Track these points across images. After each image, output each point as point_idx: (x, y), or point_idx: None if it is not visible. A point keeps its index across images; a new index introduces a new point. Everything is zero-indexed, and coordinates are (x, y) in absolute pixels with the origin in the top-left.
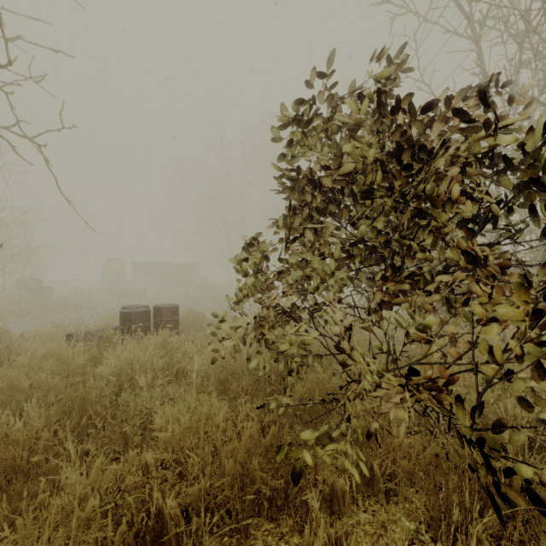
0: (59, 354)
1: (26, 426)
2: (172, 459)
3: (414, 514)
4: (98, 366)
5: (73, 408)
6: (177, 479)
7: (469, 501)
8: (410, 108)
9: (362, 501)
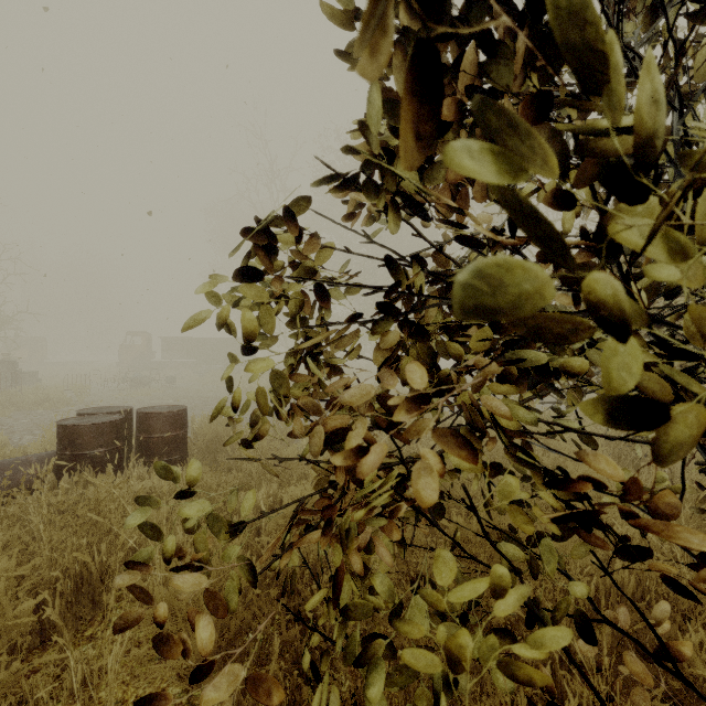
0: None
1: None
2: None
3: None
4: None
5: None
6: None
7: None
8: None
9: None
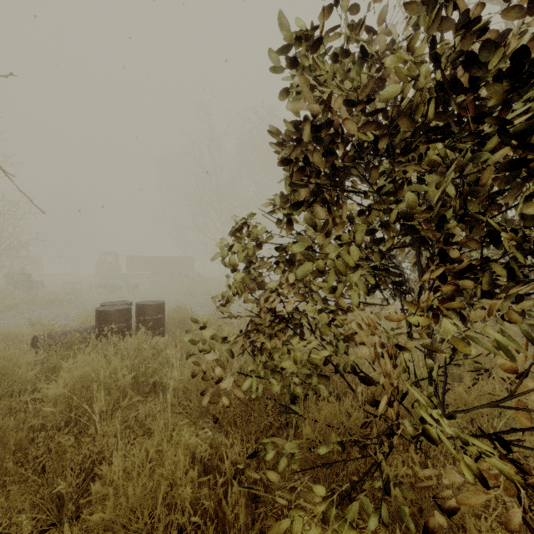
0: (2, 367)
1: None
2: None
3: None
4: (53, 381)
5: None
6: None
7: None
8: None
9: None
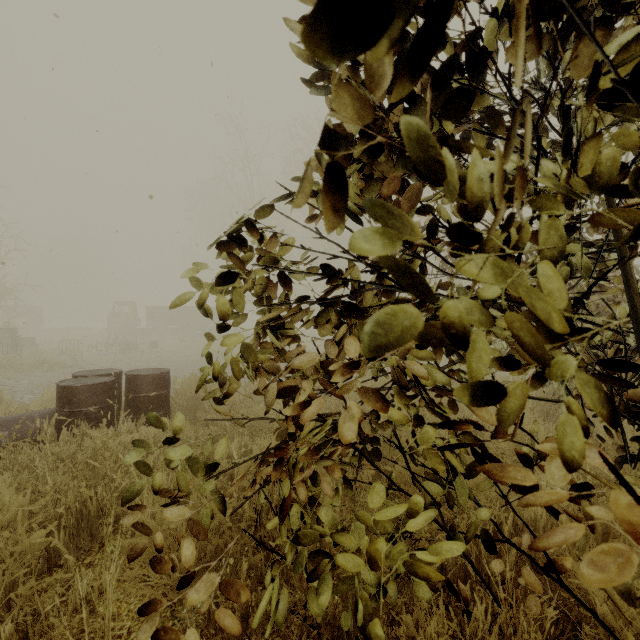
0: None
1: None
2: None
3: None
4: None
5: None
6: None
7: None
8: None
9: None
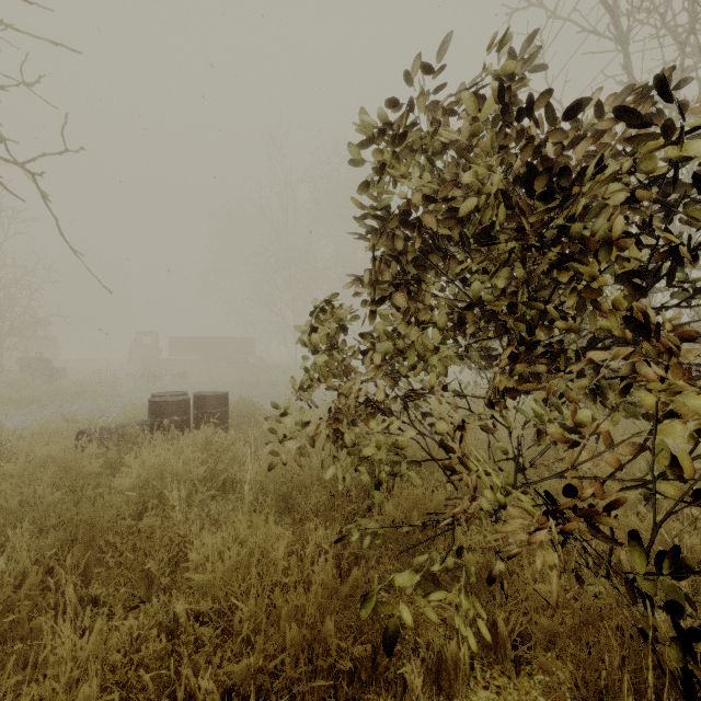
0: (63, 459)
1: (9, 563)
2: (213, 610)
3: (558, 695)
4: (117, 475)
5: (77, 536)
6: (220, 637)
7: (641, 679)
8: (552, 112)
9: (481, 671)
